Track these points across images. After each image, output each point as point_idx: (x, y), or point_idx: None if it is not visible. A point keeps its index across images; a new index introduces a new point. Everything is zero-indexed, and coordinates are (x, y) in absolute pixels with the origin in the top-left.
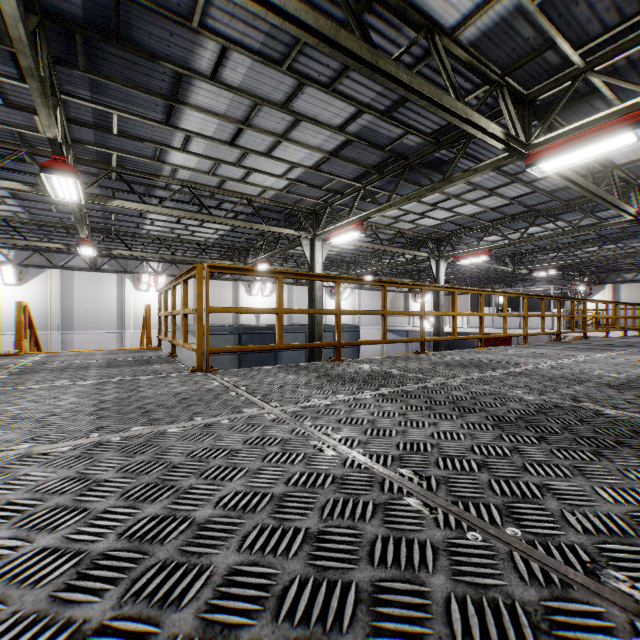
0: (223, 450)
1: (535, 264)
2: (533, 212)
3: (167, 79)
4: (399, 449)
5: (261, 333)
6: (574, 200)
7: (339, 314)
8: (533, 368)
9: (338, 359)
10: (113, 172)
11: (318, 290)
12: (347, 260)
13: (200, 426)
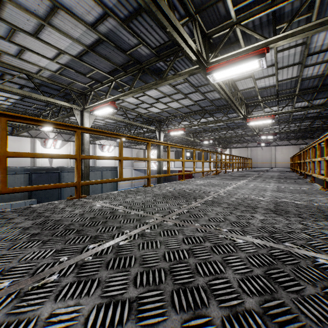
0: None
1: (202, 138)
2: (203, 111)
3: None
4: None
5: (48, 172)
6: (221, 106)
7: (79, 158)
8: (217, 196)
9: (78, 197)
10: None
11: (86, 144)
12: (110, 129)
13: None
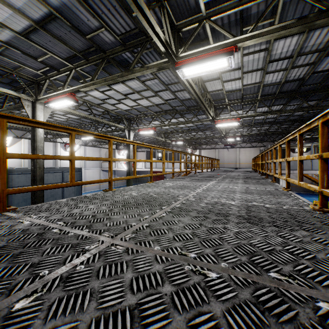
0: None
1: (173, 138)
2: (174, 110)
3: None
4: None
5: None
6: (191, 107)
7: (4, 158)
8: (186, 201)
9: (2, 210)
10: None
11: (40, 141)
12: (74, 126)
13: None
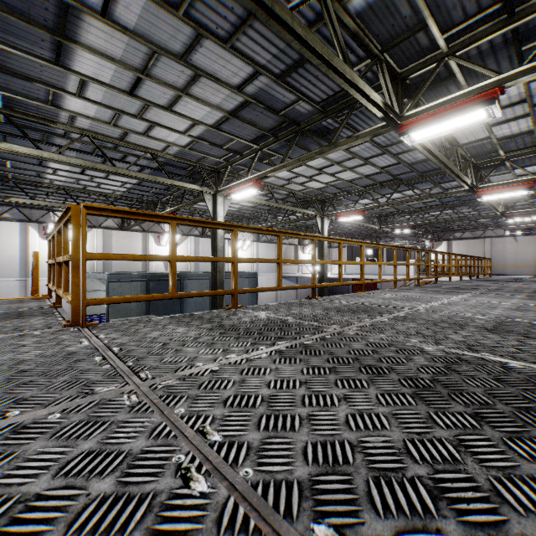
0: (2, 502)
1: (395, 224)
2: (397, 181)
3: (51, 10)
4: (308, 462)
5: (168, 280)
6: (427, 172)
7: (236, 262)
8: (413, 312)
9: (235, 306)
10: (2, 114)
11: (220, 241)
12: (247, 216)
13: (5, 432)
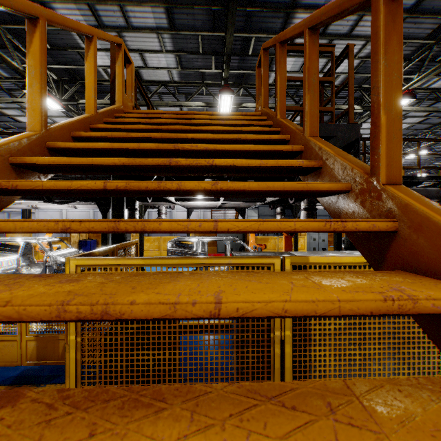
0: None
1: None
2: None
3: None
4: None
5: None
6: None
7: None
8: None
9: None
10: None
11: None
12: None
13: None
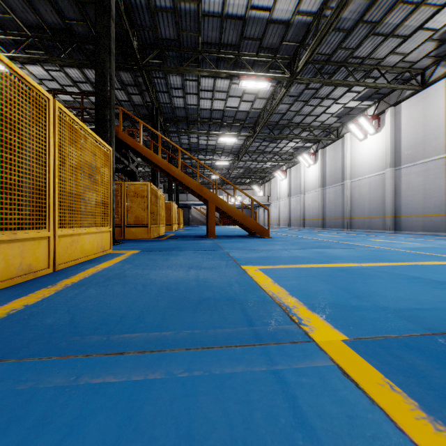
0: None
1: None
2: None
3: None
4: None
5: None
6: None
7: None
8: None
9: None
10: None
11: None
12: None
13: None
